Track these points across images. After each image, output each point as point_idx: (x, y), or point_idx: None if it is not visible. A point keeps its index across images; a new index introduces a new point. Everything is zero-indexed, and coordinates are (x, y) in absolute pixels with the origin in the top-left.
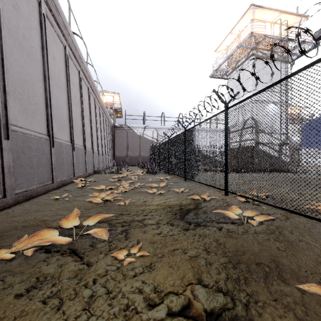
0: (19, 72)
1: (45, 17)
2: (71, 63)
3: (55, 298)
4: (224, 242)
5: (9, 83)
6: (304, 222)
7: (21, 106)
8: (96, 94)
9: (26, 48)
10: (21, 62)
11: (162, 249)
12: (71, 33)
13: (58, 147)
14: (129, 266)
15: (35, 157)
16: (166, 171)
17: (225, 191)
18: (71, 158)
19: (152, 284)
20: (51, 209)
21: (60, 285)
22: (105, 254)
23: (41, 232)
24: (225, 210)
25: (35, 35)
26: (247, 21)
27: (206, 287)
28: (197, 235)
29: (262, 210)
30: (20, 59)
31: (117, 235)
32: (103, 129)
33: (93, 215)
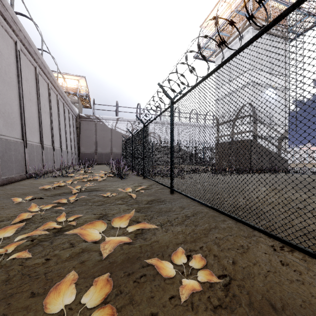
0: None
1: None
2: None
3: None
4: None
5: None
6: None
7: None
8: (38, 61)
9: None
10: None
11: None
12: None
13: None
14: None
15: None
16: (140, 173)
17: None
18: None
19: None
20: None
21: None
22: None
23: None
24: None
25: None
26: None
27: None
28: None
29: None
30: None
31: None
32: (58, 116)
33: None
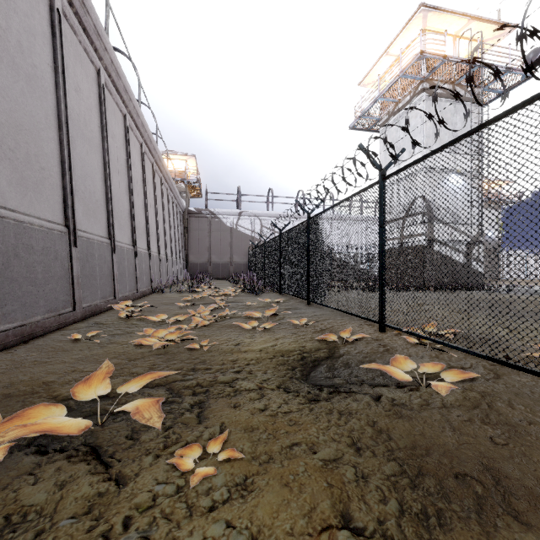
0: (9, 111)
1: (61, 16)
2: (110, 101)
3: None
4: (388, 427)
5: None
6: (530, 384)
7: (14, 172)
8: (155, 156)
9: (24, 69)
10: (14, 93)
11: (268, 444)
12: (109, 48)
13: (86, 247)
14: (202, 485)
15: (40, 265)
16: (276, 289)
17: (381, 325)
18: (110, 267)
19: (248, 529)
20: (65, 361)
21: (52, 535)
22: (155, 455)
23: (32, 412)
24: (384, 360)
25: (42, 47)
26: (413, 33)
27: (360, 534)
28: (336, 413)
29: (450, 361)
30: (11, 87)
31: (182, 414)
32: (168, 216)
33: (141, 371)
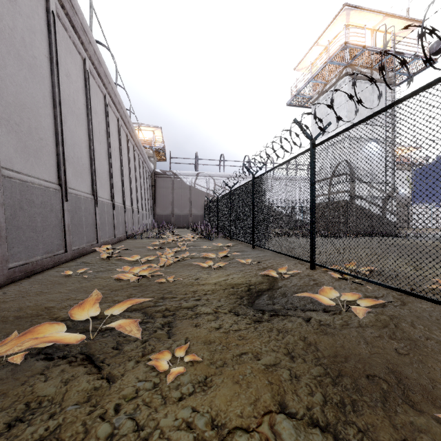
0: (15, 93)
1: (55, 16)
2: (93, 84)
3: (52, 440)
4: (316, 341)
5: (1, 108)
6: (429, 309)
7: (19, 142)
8: (129, 128)
9: (27, 59)
10: (19, 79)
11: (222, 353)
12: (93, 41)
13: (74, 201)
14: (172, 382)
15: (39, 215)
16: (227, 236)
17: (312, 264)
18: (94, 217)
19: (208, 413)
20: (61, 291)
21: (62, 416)
22: (135, 361)
23: (40, 328)
24: (313, 291)
25: (41, 41)
26: (338, 27)
27: (293, 417)
28: (275, 331)
29: (366, 292)
30: (17, 74)
31: (155, 331)
32: (139, 176)
33: (121, 299)
